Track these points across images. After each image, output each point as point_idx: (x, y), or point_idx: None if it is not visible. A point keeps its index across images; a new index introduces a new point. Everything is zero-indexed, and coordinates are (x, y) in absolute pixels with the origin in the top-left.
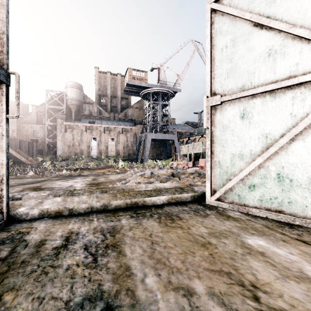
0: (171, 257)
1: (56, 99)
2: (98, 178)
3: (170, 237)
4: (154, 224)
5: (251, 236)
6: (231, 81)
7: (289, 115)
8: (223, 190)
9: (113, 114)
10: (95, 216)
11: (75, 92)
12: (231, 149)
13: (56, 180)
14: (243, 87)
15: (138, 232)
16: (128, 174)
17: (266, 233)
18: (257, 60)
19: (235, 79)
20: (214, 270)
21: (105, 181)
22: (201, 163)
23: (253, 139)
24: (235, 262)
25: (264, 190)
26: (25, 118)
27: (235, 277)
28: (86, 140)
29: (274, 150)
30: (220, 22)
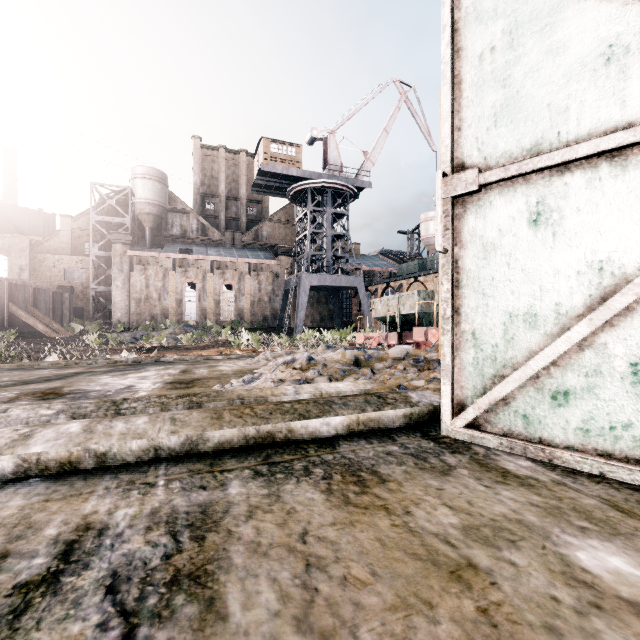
0: (365, 626)
1: (111, 202)
2: (195, 368)
3: (358, 545)
4: (313, 499)
5: (583, 540)
6: (505, 134)
7: None
8: (485, 402)
9: (231, 234)
10: (164, 474)
11: (151, 187)
12: (505, 301)
13: (102, 372)
14: (536, 147)
15: (269, 525)
16: (259, 360)
17: (619, 530)
18: (574, 75)
19: (515, 128)
20: None
21: (207, 376)
22: (417, 336)
23: (564, 276)
24: None
25: (593, 404)
26: (47, 242)
27: None
28: (175, 288)
29: (623, 304)
30: None
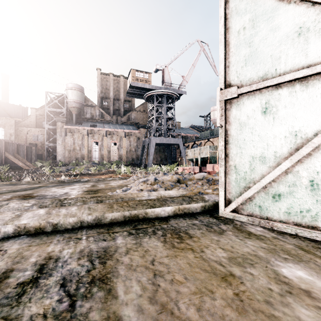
0: (181, 301)
1: (56, 101)
2: (98, 184)
3: (178, 265)
4: (157, 245)
5: (285, 264)
6: (250, 70)
7: None
8: (241, 200)
9: (116, 117)
10: (85, 234)
11: (75, 94)
12: (250, 151)
13: (52, 186)
14: (265, 76)
15: (136, 257)
16: (130, 180)
17: (302, 259)
18: (283, 41)
19: (255, 66)
20: None
21: (104, 188)
22: (208, 168)
23: (278, 138)
24: (274, 310)
25: (292, 200)
26: (24, 121)
27: None
28: (88, 144)
29: (306, 152)
30: None
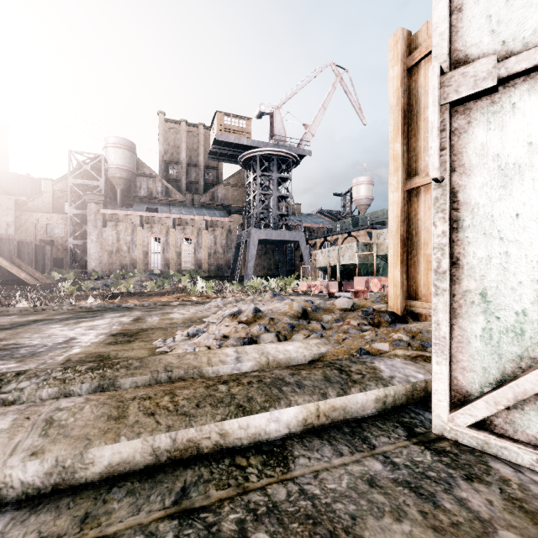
0: None
1: (86, 167)
2: (149, 315)
3: None
4: None
5: None
6: None
7: None
8: (508, 396)
9: (191, 196)
10: None
11: (121, 155)
12: None
13: (58, 320)
14: None
15: None
16: (210, 307)
17: None
18: None
19: None
20: None
21: (156, 325)
22: (357, 285)
23: None
24: None
25: None
26: (32, 202)
27: None
28: (142, 242)
29: None
30: None
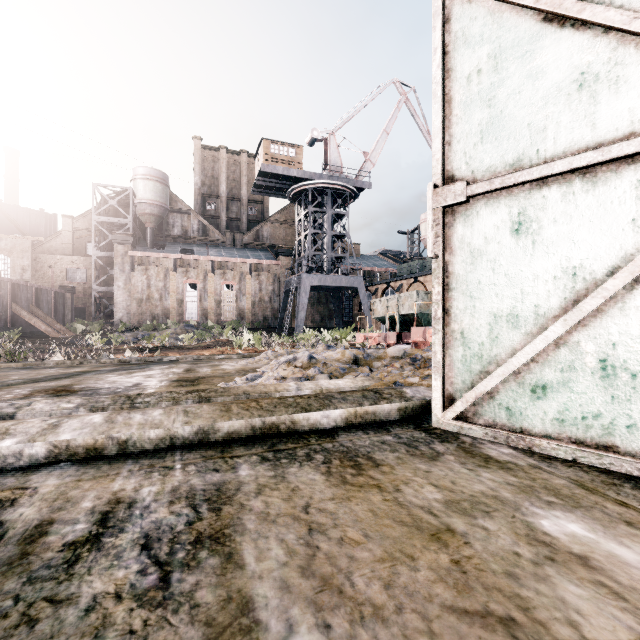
0: (358, 572)
1: (112, 203)
2: (199, 367)
3: (353, 514)
4: (315, 479)
5: (548, 511)
6: (490, 150)
7: (629, 223)
8: (473, 396)
9: (232, 234)
10: (180, 459)
11: (152, 188)
12: (490, 303)
13: (107, 371)
14: (518, 163)
15: (276, 500)
16: (260, 359)
17: (581, 503)
18: (551, 98)
19: (499, 144)
20: (469, 611)
21: (211, 374)
22: (415, 336)
23: (542, 281)
24: (521, 586)
25: (568, 397)
26: (49, 242)
27: (528, 633)
28: (176, 289)
29: (593, 306)
30: (465, 17)
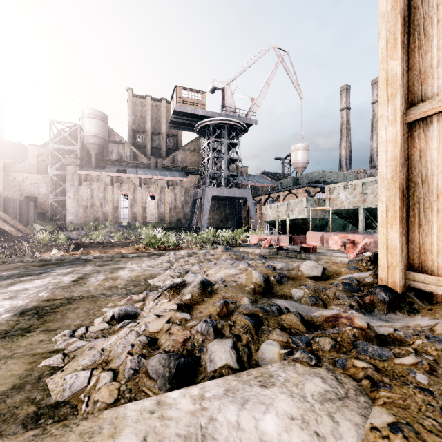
0: None
1: (65, 135)
2: (97, 272)
3: None
4: None
5: None
6: None
7: None
8: None
9: (155, 159)
10: None
11: (95, 124)
12: None
13: None
14: None
15: None
16: (162, 262)
17: None
18: None
19: None
20: None
21: (90, 291)
22: (311, 240)
23: None
24: None
25: None
26: (19, 164)
27: None
28: (113, 198)
29: None
30: None
